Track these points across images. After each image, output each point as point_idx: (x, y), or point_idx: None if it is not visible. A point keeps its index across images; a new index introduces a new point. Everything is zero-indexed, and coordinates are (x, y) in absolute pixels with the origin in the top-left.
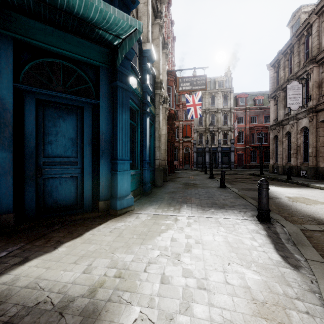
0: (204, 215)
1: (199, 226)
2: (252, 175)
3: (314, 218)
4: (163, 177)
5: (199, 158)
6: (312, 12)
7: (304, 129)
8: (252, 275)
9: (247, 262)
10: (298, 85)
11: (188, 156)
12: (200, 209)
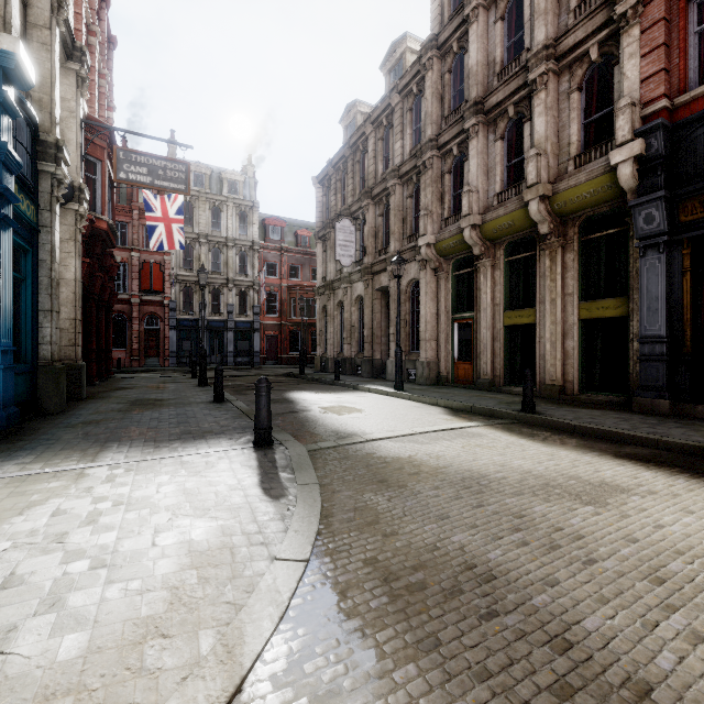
0: (155, 456)
1: (135, 477)
2: (288, 376)
3: (337, 432)
4: (70, 390)
5: (185, 342)
6: (367, 118)
7: (359, 300)
8: (204, 524)
9: (204, 510)
10: (351, 227)
11: (155, 338)
12: (150, 448)
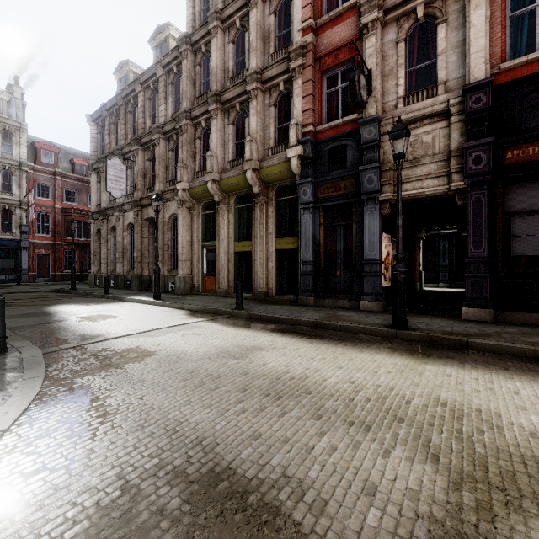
0: None
1: None
2: (58, 292)
3: (84, 335)
4: None
5: None
6: (137, 79)
7: (131, 226)
8: None
9: None
10: (122, 165)
11: None
12: None
